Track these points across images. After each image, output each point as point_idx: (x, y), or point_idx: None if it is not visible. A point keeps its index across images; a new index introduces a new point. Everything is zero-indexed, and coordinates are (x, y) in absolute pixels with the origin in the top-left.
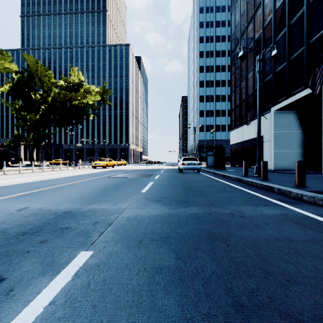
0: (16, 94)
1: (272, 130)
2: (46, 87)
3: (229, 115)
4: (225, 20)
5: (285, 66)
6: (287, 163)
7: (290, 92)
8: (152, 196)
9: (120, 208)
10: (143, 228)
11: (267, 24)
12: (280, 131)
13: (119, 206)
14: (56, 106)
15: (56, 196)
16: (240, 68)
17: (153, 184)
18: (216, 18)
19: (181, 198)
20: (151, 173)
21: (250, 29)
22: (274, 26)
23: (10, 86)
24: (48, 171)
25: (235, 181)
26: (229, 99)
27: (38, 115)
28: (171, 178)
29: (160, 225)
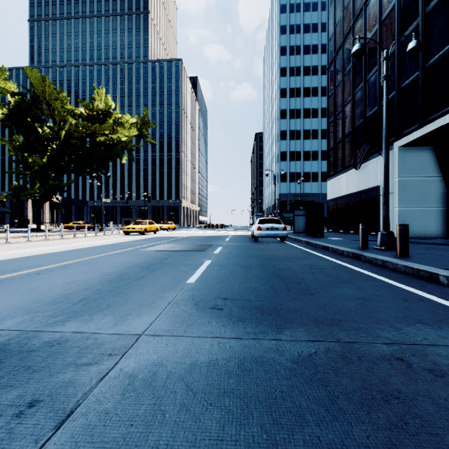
0: (14, 126)
1: (395, 177)
2: (57, 116)
3: (323, 159)
4: (317, 23)
5: (417, 78)
6: (420, 228)
7: (426, 116)
8: (205, 294)
9: (128, 335)
10: (158, 443)
11: (387, 16)
12: (408, 179)
13: (129, 325)
14: (73, 144)
15: (16, 294)
16: (343, 86)
17: (210, 264)
18: (305, 20)
19: (264, 299)
20: (210, 243)
21: (358, 27)
22: (398, 17)
23: (4, 114)
24: (54, 240)
25: (351, 259)
26: (324, 135)
27: (45, 157)
28: (242, 252)
29: (215, 422)
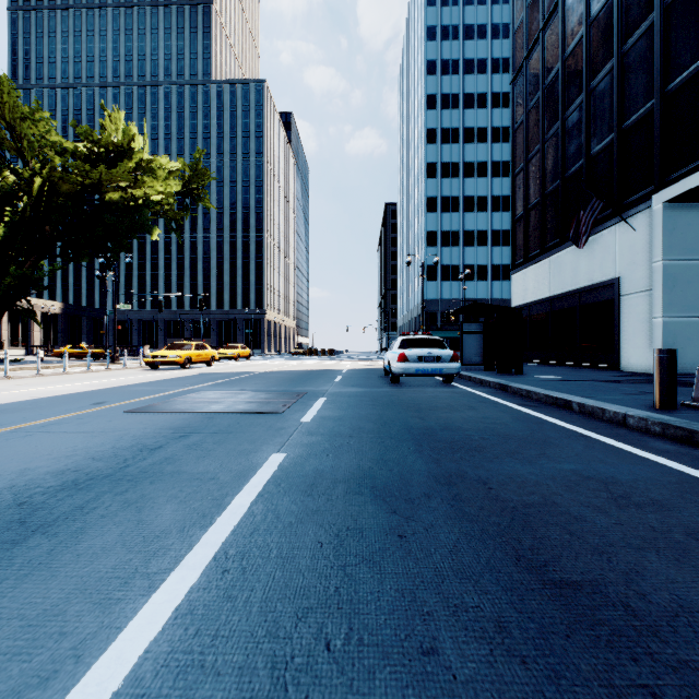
0: None
1: (656, 259)
2: (28, 151)
3: (495, 244)
4: (485, 24)
5: None
6: None
7: None
8: None
9: None
10: None
11: None
12: (680, 263)
13: None
14: (60, 204)
15: None
16: (542, 107)
17: (274, 480)
18: (466, 19)
19: None
20: (301, 389)
21: None
22: None
23: None
24: None
25: (673, 445)
26: (496, 205)
27: (2, 225)
28: (371, 416)
29: None
